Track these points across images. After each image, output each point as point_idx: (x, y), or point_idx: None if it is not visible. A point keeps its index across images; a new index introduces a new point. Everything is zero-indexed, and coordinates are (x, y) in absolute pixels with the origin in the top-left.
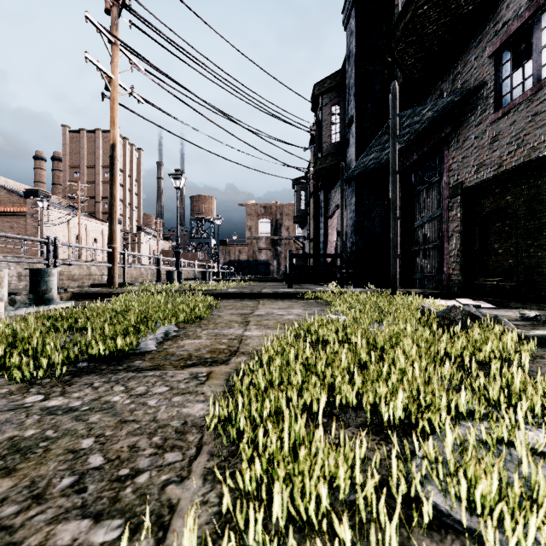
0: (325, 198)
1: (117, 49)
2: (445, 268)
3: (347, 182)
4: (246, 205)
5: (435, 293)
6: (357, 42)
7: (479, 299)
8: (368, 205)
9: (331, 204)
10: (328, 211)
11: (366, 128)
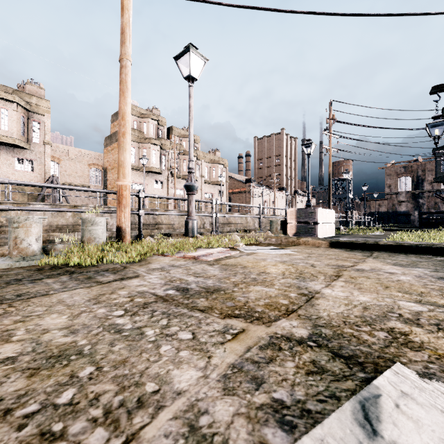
0: None
1: (331, 137)
2: None
3: None
4: (385, 167)
5: None
6: None
7: None
8: None
9: None
10: None
11: None
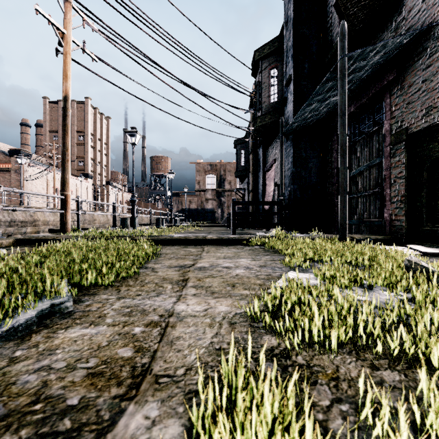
0: (263, 154)
1: (69, 6)
2: (387, 214)
3: (286, 136)
4: (195, 163)
5: (379, 239)
6: (295, 7)
7: (428, 245)
8: (305, 156)
9: (268, 159)
10: (265, 165)
11: (303, 86)
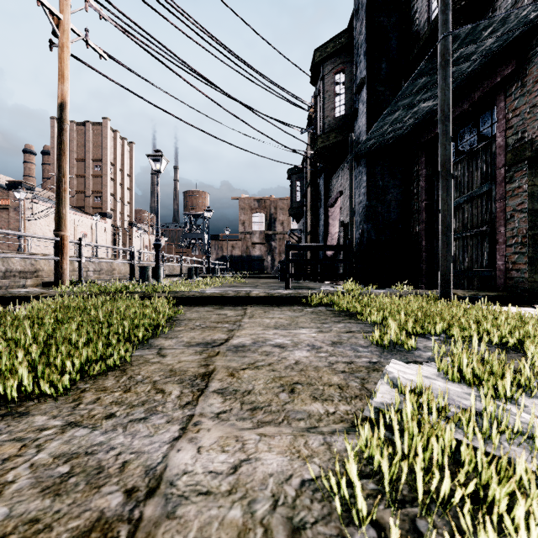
0: (325, 185)
1: None
2: (500, 261)
3: (357, 159)
4: (239, 198)
5: (492, 297)
6: None
7: None
8: (382, 186)
9: (332, 191)
10: (328, 199)
11: (379, 92)
